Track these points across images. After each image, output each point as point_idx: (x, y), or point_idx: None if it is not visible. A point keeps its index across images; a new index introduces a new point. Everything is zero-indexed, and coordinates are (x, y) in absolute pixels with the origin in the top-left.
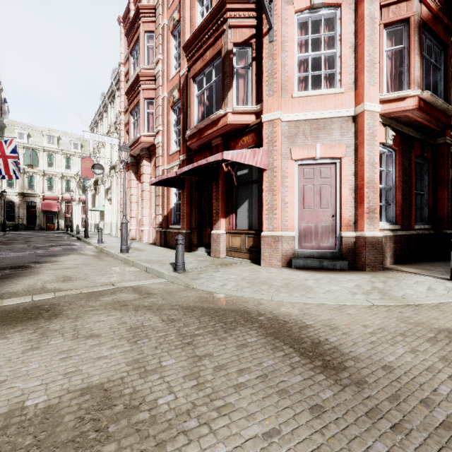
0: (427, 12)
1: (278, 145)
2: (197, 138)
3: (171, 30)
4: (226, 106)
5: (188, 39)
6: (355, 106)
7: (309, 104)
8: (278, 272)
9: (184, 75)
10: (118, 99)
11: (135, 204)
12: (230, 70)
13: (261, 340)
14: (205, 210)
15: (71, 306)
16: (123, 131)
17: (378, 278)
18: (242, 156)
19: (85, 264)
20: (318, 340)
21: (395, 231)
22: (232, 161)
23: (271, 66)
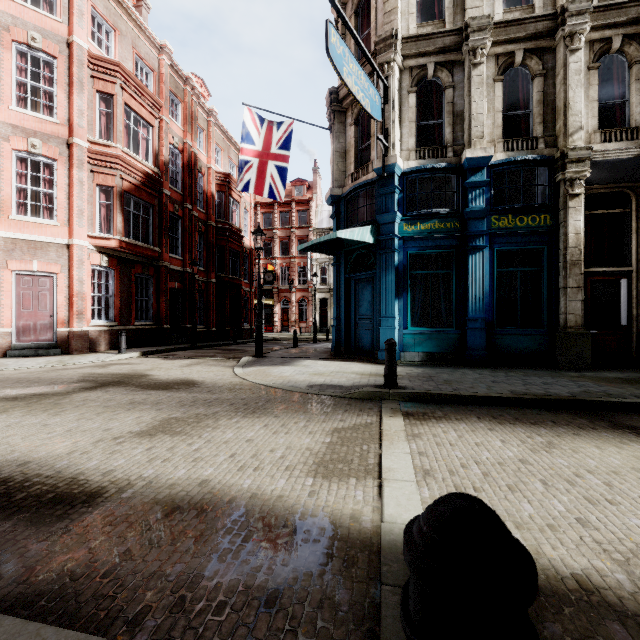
0: (130, 185)
1: None
2: None
3: None
4: None
5: None
6: (69, 238)
7: (27, 227)
8: None
9: None
10: None
11: None
12: None
13: None
14: None
15: None
16: None
17: (72, 356)
18: None
19: None
20: None
21: (113, 327)
22: None
23: None
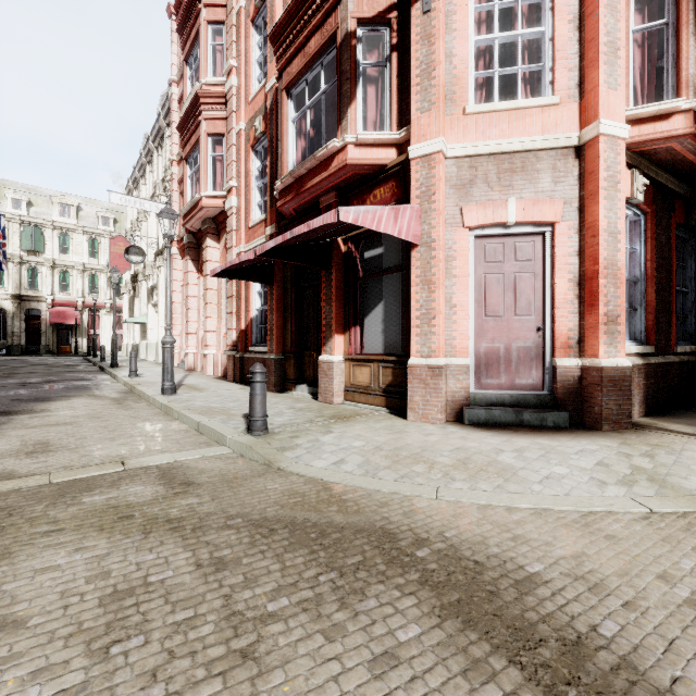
0: None
1: (440, 201)
2: (293, 194)
3: (252, 16)
4: (344, 132)
5: (278, 21)
6: (580, 128)
7: (496, 125)
8: (442, 435)
9: (273, 89)
10: (168, 142)
11: (195, 312)
12: (352, 69)
13: (432, 635)
14: (309, 320)
15: (7, 522)
16: (177, 192)
17: (634, 447)
18: (374, 218)
19: (92, 416)
20: (574, 630)
21: (646, 356)
22: (354, 233)
23: (426, 56)
